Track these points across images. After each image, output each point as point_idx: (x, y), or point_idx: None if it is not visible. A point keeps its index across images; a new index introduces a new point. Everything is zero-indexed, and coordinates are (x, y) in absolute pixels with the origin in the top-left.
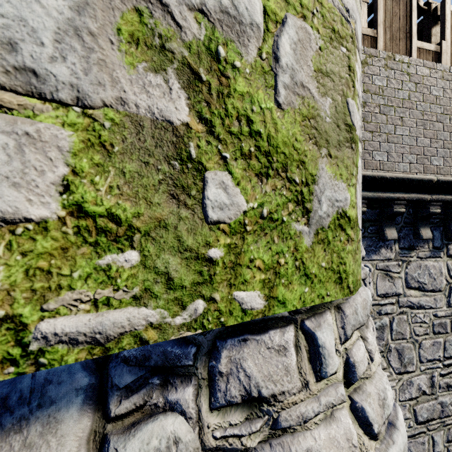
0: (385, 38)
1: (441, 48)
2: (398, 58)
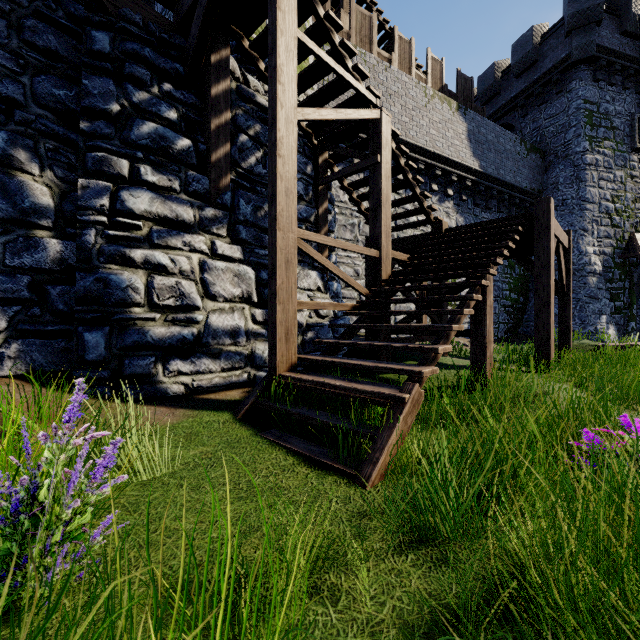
0: (357, 39)
1: (392, 57)
2: (359, 50)
